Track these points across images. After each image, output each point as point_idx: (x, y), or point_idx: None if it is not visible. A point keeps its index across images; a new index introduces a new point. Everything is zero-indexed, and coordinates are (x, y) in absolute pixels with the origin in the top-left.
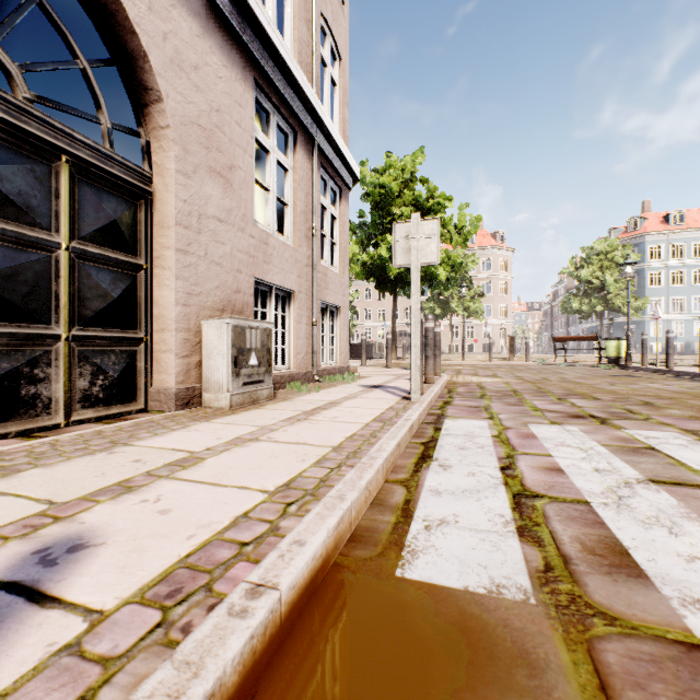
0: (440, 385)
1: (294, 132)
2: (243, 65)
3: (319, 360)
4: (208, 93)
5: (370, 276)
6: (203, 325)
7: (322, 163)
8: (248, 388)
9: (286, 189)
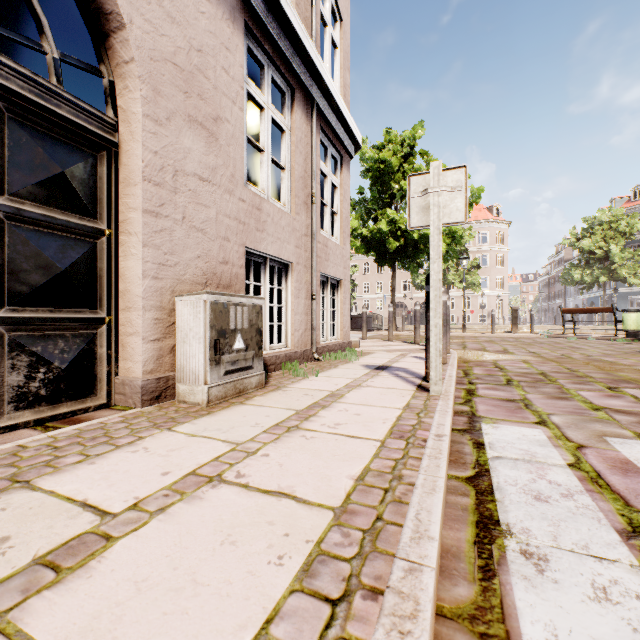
0: (455, 367)
1: (292, 90)
2: (231, 3)
3: (319, 336)
4: (186, 28)
5: (369, 249)
6: (178, 302)
7: (322, 126)
8: (232, 377)
9: (282, 152)
